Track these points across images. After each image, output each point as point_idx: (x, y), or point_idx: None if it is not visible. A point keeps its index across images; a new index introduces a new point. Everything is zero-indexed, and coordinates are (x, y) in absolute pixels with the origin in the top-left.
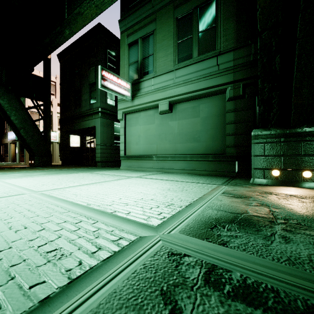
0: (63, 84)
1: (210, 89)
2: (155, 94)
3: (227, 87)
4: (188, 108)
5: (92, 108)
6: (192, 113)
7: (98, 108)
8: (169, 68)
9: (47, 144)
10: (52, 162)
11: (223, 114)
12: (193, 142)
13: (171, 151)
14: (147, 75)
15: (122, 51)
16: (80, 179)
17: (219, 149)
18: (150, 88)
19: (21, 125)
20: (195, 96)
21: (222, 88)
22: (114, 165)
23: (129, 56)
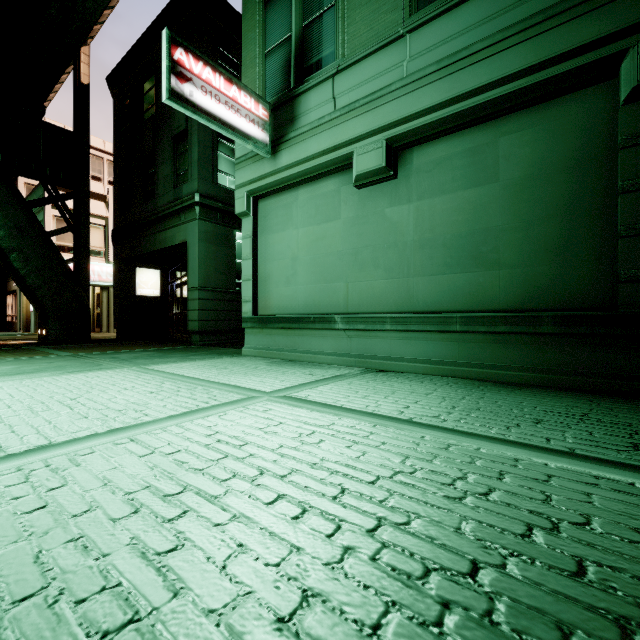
0: (118, 145)
1: (549, 69)
2: (341, 126)
3: (628, 44)
4: (454, 157)
5: (181, 196)
6: (469, 170)
7: (194, 195)
8: (386, 36)
9: (81, 289)
10: (106, 331)
11: (602, 159)
12: (473, 268)
13: (395, 301)
14: (318, 73)
15: (248, 21)
16: (44, 410)
17: (581, 293)
18: (326, 107)
19: (12, 243)
20: (482, 109)
21: (604, 52)
22: (236, 340)
23: (265, 29)
